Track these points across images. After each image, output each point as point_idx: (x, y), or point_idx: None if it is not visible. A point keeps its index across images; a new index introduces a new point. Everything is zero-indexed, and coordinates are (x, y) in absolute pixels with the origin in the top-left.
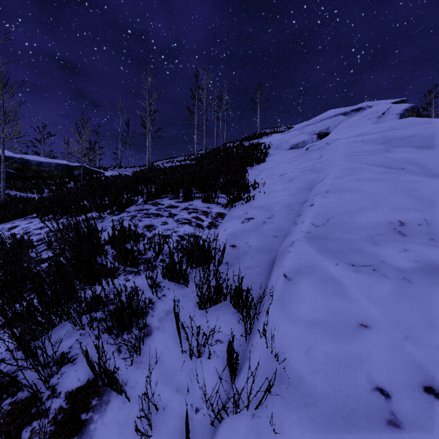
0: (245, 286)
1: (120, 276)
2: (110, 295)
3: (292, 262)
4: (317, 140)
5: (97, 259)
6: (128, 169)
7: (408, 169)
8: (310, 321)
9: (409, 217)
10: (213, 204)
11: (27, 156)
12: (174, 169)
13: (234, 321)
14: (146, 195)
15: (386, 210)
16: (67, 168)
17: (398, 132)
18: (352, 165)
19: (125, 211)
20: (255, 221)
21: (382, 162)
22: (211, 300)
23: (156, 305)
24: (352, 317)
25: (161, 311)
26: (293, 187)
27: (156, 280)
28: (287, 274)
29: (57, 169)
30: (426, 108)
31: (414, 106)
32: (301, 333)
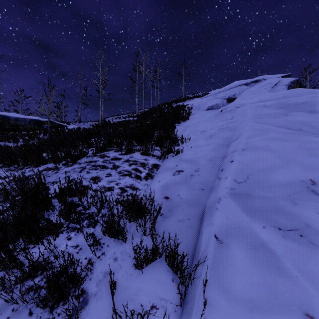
0: (178, 240)
1: (63, 233)
2: (51, 257)
3: (221, 221)
4: (226, 104)
5: (45, 214)
6: (86, 123)
7: (305, 129)
8: (248, 301)
9: (318, 176)
10: (150, 156)
11: (6, 113)
12: (120, 125)
13: (169, 280)
14: (95, 149)
15: (297, 169)
16: (38, 122)
17: (291, 99)
18: (260, 126)
19: (77, 162)
20: (184, 173)
21: (283, 124)
22: (147, 260)
23: (94, 266)
24: (294, 301)
25: (99, 272)
26: (214, 143)
27: (96, 236)
28: (217, 235)
29: (30, 123)
30: (303, 81)
31: (298, 79)
32: (241, 318)
